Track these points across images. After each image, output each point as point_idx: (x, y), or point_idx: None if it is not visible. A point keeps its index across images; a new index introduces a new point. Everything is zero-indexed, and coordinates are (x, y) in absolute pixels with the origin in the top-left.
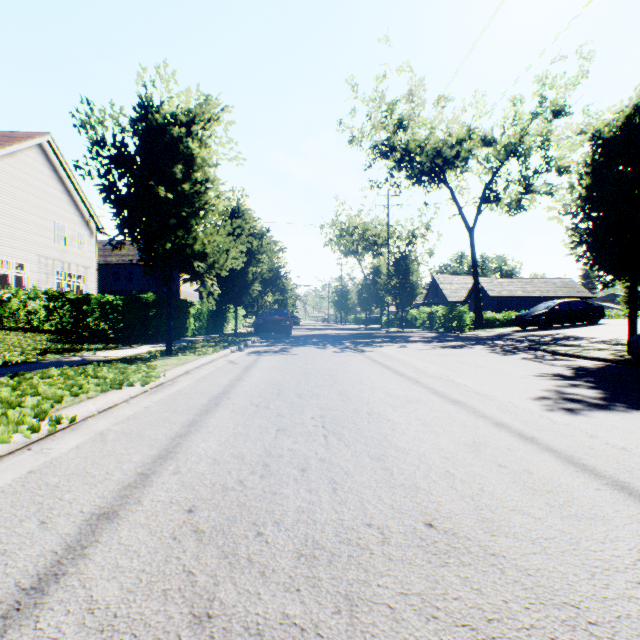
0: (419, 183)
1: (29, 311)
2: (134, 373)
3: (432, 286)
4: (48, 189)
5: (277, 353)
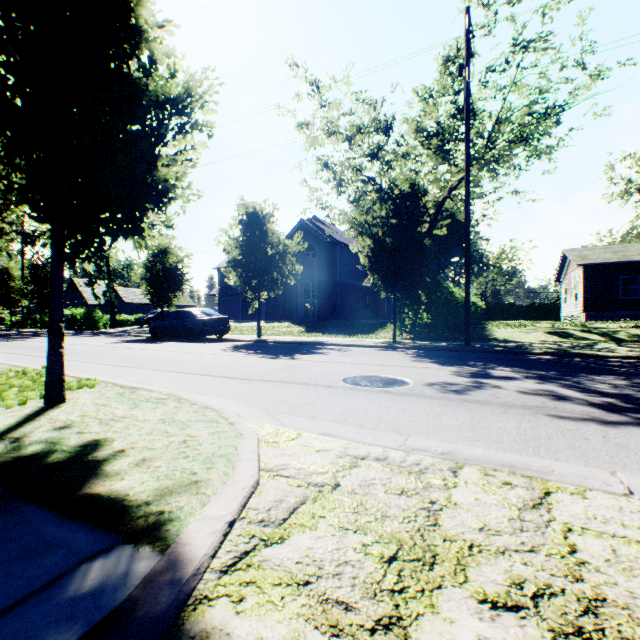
0: None
1: None
2: None
3: (72, 288)
4: None
5: None
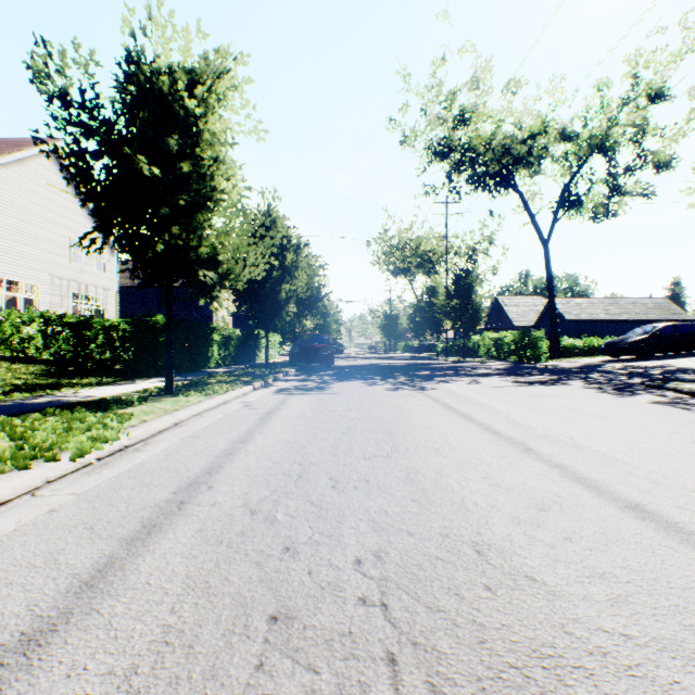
0: (483, 187)
1: (22, 337)
2: (79, 432)
3: (495, 309)
4: (62, 201)
5: (312, 391)
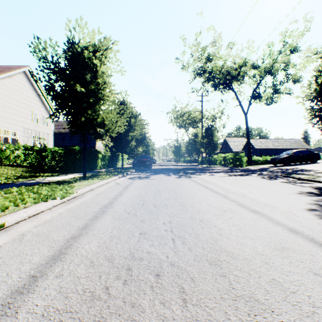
0: (218, 89)
1: (15, 156)
2: (59, 191)
3: (224, 143)
4: (28, 94)
5: (143, 178)
